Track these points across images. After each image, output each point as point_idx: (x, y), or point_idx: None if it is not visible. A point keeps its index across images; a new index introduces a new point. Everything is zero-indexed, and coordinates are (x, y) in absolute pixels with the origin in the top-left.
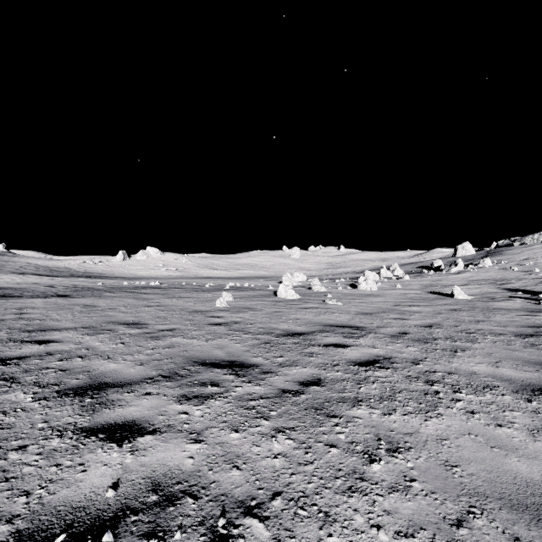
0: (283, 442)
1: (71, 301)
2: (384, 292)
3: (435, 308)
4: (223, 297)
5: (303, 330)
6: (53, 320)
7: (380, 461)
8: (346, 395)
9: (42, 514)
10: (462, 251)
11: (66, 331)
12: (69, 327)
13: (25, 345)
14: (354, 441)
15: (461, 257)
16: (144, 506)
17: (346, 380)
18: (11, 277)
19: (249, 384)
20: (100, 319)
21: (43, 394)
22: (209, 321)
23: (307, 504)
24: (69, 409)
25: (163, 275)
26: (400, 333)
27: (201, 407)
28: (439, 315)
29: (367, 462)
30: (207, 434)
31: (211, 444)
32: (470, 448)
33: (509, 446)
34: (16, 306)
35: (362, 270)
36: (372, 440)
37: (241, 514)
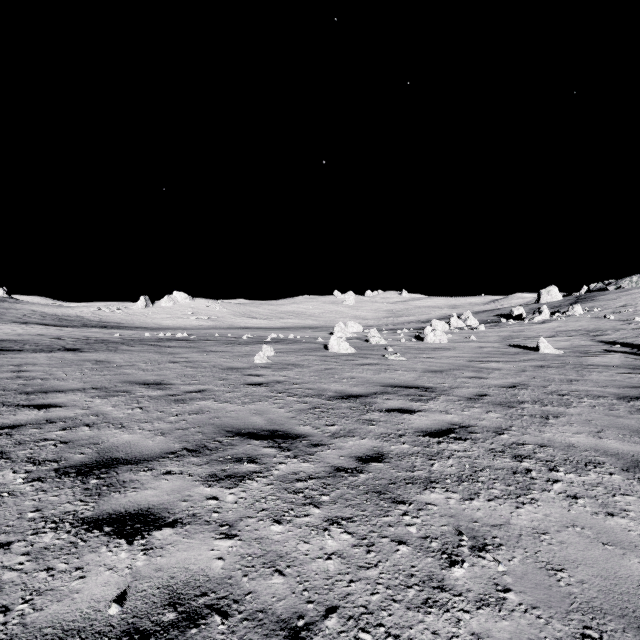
0: (338, 537)
1: (81, 355)
2: (455, 345)
3: (518, 365)
4: (263, 351)
5: (360, 392)
6: (58, 379)
7: (463, 563)
8: (416, 475)
9: (23, 639)
10: (547, 297)
11: (72, 393)
12: (76, 388)
13: (21, 411)
14: (428, 536)
15: (546, 303)
16: (157, 627)
17: (415, 455)
18: (11, 327)
19: (295, 460)
20: (114, 378)
21: (38, 473)
22: (246, 380)
23: (371, 624)
24: (68, 493)
25: (192, 325)
26: (477, 395)
27: (235, 491)
28: (523, 373)
29: (446, 565)
30: (242, 526)
31: (246, 540)
32: (576, 545)
33: (626, 543)
34: (14, 363)
35: (428, 319)
36: (451, 535)
37: (285, 639)
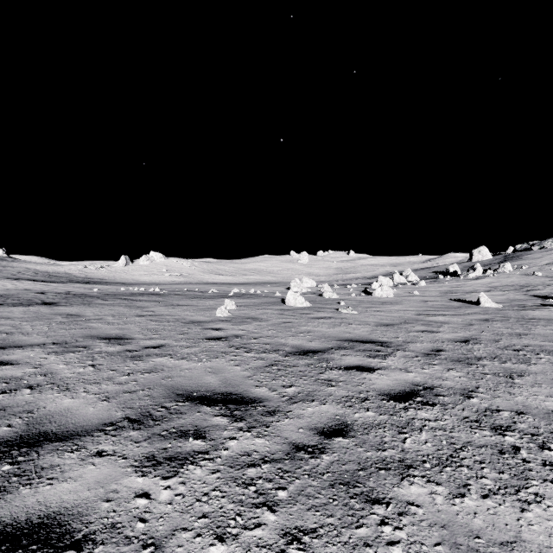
0: None
1: (55, 309)
2: (401, 299)
3: (464, 318)
4: (225, 305)
5: (317, 347)
6: (23, 334)
7: None
8: (388, 456)
9: None
10: (478, 256)
11: (30, 348)
12: (36, 343)
13: None
14: None
15: (478, 261)
16: None
17: (383, 426)
18: (3, 283)
19: (247, 435)
20: (78, 332)
21: None
22: (206, 334)
23: None
24: None
25: (166, 281)
26: (433, 350)
27: (173, 482)
28: (471, 326)
29: None
30: (172, 546)
31: None
32: None
33: None
34: None
35: (373, 275)
36: None
37: None
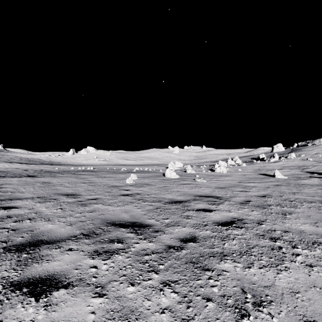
0: (169, 296)
1: (35, 179)
2: (231, 174)
3: (265, 184)
4: (131, 177)
5: (182, 199)
6: (20, 192)
7: (249, 316)
8: (215, 250)
9: None
10: (277, 149)
11: (26, 200)
12: (28, 197)
13: None
14: (225, 294)
15: (276, 152)
16: None
17: (214, 237)
18: (3, 164)
19: (144, 241)
20: (50, 192)
21: None
22: (121, 193)
23: None
24: (7, 264)
25: (96, 163)
26: (245, 201)
27: (108, 262)
28: (268, 188)
29: (238, 318)
30: (109, 287)
31: (111, 298)
32: (319, 301)
33: None
34: None
35: (216, 160)
36: (239, 294)
37: None
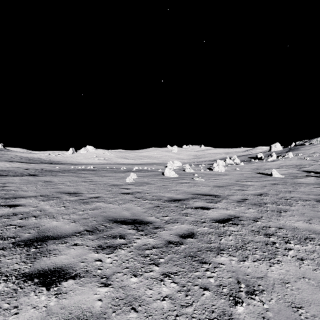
0: (169, 285)
1: (37, 178)
2: (229, 173)
3: (262, 183)
4: (131, 176)
5: (181, 197)
6: (23, 191)
7: (243, 303)
8: (212, 245)
9: None
10: (274, 148)
11: (29, 198)
12: (32, 195)
13: (0, 208)
14: (221, 284)
15: (274, 151)
16: None
17: (211, 233)
18: (4, 163)
19: (145, 237)
20: (53, 190)
21: (3, 245)
22: (121, 191)
23: None
24: (17, 257)
25: (96, 162)
26: (242, 199)
27: (111, 255)
28: (265, 187)
29: (232, 304)
30: (114, 278)
31: (116, 287)
32: (307, 290)
33: None
34: (2, 182)
35: (214, 159)
36: (234, 284)
37: None
